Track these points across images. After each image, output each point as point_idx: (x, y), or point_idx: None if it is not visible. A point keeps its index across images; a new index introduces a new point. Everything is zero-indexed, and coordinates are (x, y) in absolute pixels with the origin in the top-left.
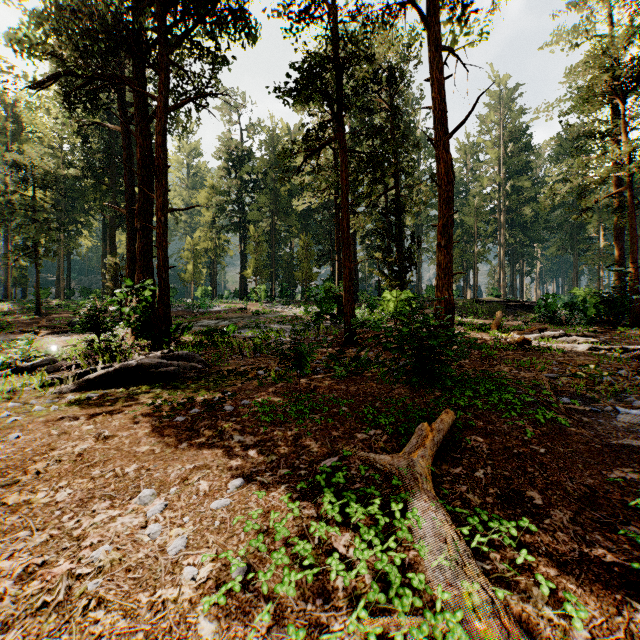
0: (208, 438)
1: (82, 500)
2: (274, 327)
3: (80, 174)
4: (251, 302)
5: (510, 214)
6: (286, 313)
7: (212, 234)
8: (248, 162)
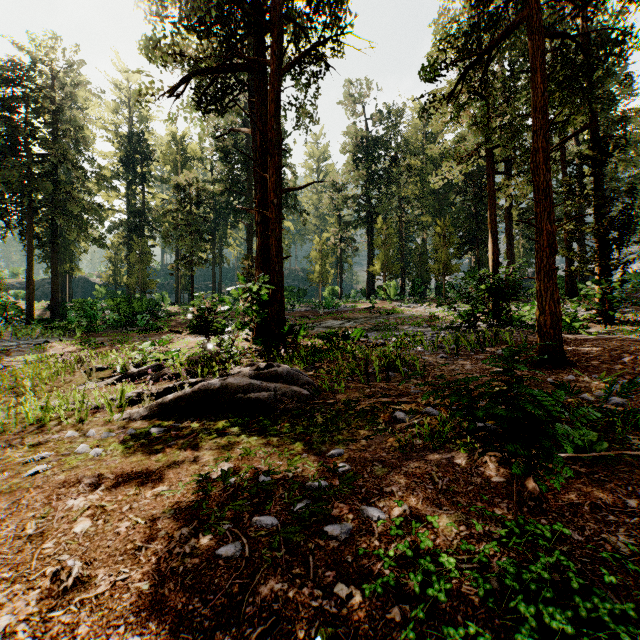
0: None
1: None
2: (408, 330)
3: (224, 187)
4: (379, 301)
5: None
6: (420, 312)
7: (339, 232)
8: (375, 150)
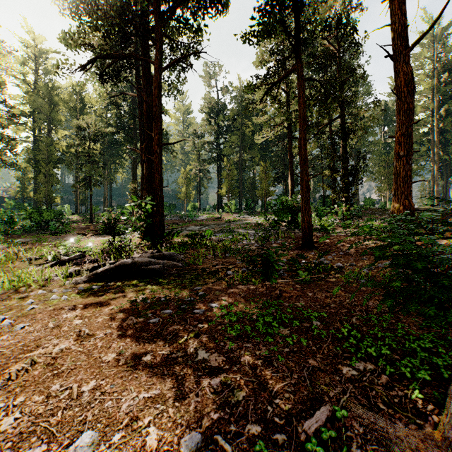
0: (172, 350)
1: (22, 435)
2: (241, 231)
3: (115, 130)
4: (225, 213)
5: (443, 135)
6: (250, 221)
7: (198, 166)
8: (223, 113)
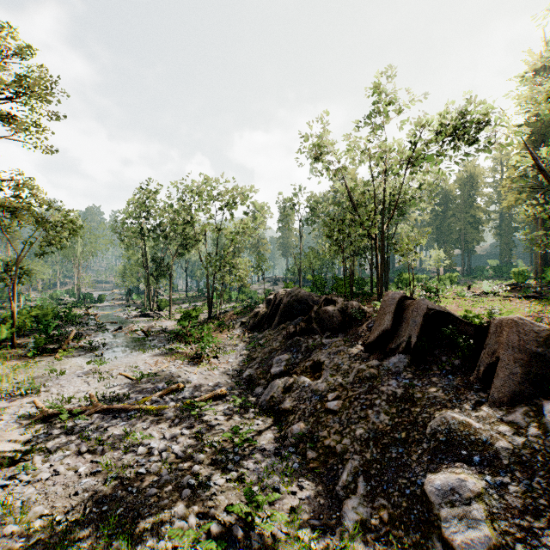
0: None
1: None
2: None
3: None
4: None
5: None
6: None
7: None
8: None
